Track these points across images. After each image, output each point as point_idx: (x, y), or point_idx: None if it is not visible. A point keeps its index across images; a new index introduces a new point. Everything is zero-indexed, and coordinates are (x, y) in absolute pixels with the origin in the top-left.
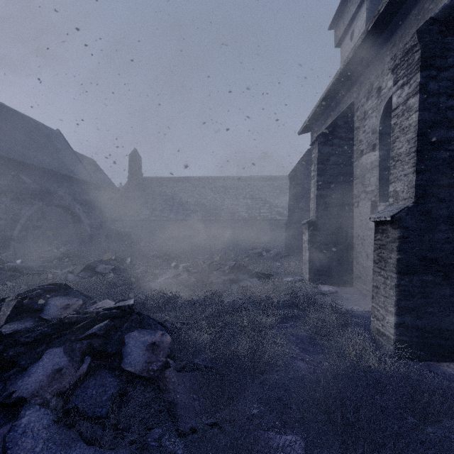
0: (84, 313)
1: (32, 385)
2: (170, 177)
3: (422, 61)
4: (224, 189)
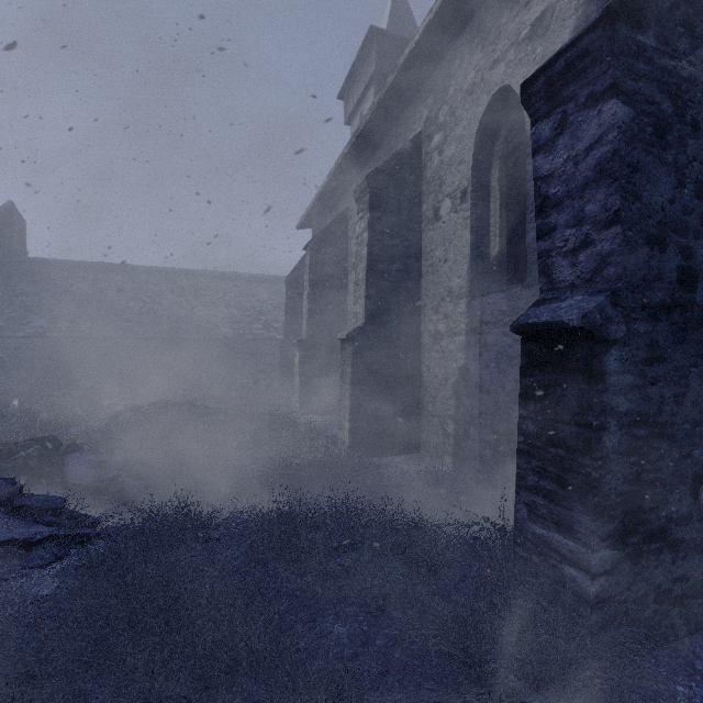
0: None
1: None
2: (91, 263)
3: (371, 203)
4: (194, 291)
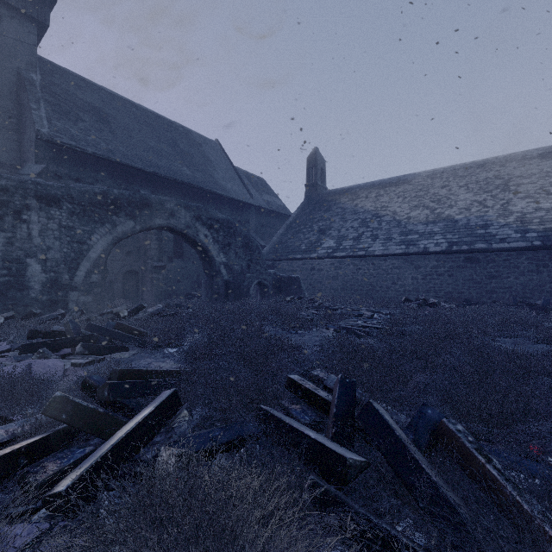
0: None
1: None
2: (373, 182)
3: None
4: (502, 181)
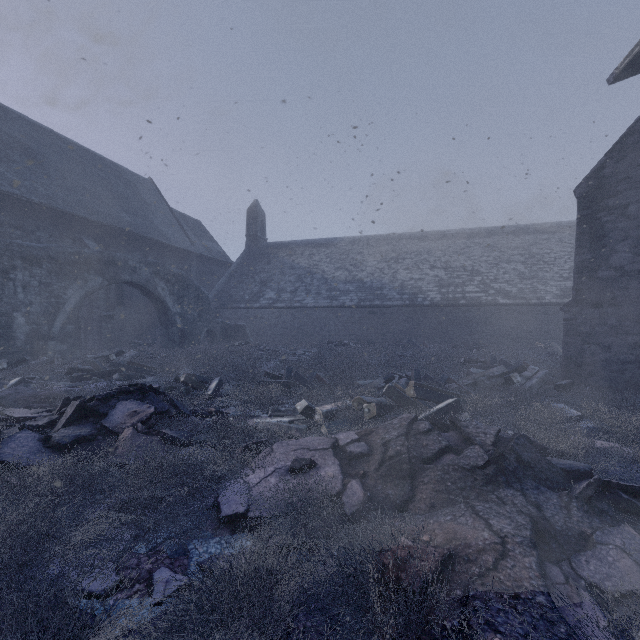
0: None
1: None
2: (307, 240)
3: None
4: (395, 255)
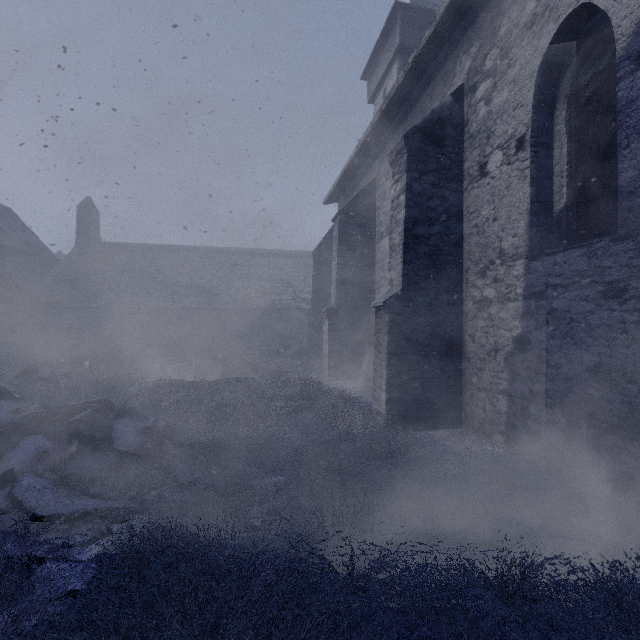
0: (55, 409)
1: (16, 466)
2: (148, 245)
3: (408, 164)
4: (231, 266)
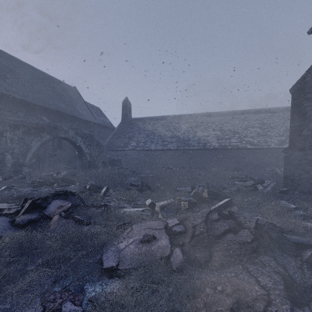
0: None
1: None
2: (152, 117)
3: None
4: (195, 124)
